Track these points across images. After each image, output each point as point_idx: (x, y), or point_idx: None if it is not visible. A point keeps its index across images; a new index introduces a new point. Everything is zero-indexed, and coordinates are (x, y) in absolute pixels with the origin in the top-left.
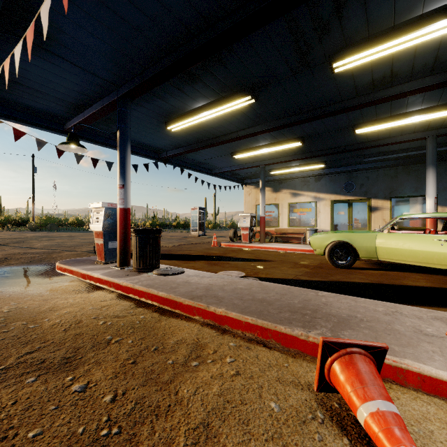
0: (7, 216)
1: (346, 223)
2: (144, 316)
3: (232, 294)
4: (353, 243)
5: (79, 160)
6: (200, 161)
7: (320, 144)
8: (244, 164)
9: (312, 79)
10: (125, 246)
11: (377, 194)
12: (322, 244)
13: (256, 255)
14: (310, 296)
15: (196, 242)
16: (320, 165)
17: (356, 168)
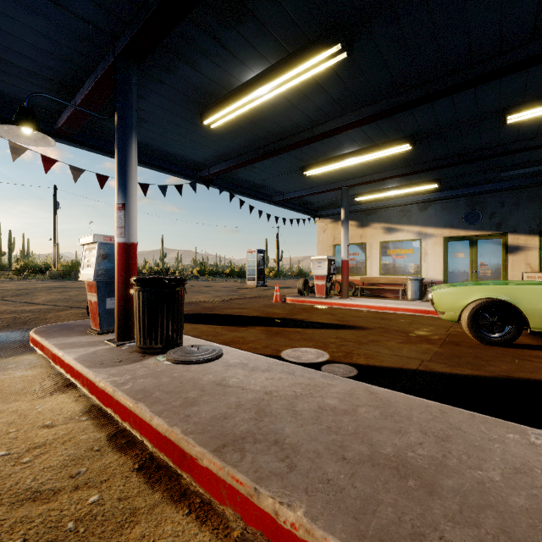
0: (27, 262)
1: (468, 270)
2: (99, 495)
3: (318, 432)
4: (517, 303)
5: (79, 176)
6: (257, 183)
7: (437, 149)
8: (319, 186)
9: (458, 1)
10: (126, 307)
11: (517, 227)
12: (456, 303)
13: (339, 317)
14: (517, 449)
15: (252, 295)
16: (430, 186)
17: (484, 189)
